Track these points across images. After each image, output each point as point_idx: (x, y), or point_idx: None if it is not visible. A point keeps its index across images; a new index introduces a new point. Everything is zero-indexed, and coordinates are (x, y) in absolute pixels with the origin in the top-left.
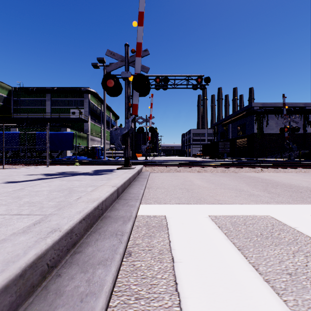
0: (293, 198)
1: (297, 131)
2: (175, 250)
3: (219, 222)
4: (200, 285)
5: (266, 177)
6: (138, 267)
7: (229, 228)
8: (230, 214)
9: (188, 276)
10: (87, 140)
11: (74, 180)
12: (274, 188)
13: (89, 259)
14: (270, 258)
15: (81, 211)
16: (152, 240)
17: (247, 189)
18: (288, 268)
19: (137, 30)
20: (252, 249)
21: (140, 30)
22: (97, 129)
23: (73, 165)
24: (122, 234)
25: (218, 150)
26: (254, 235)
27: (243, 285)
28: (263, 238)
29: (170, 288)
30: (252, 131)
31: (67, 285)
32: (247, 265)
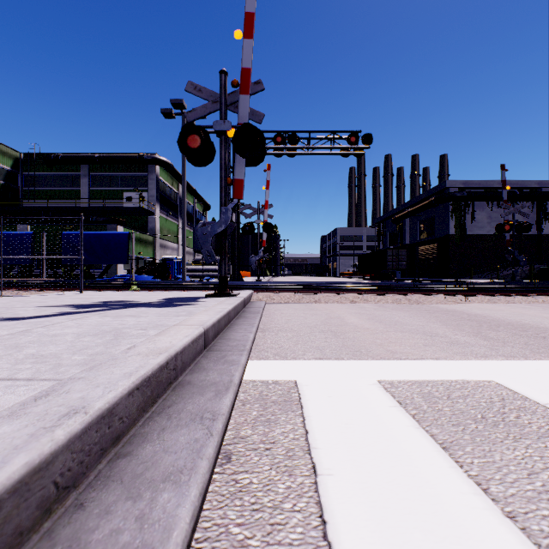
0: (531, 348)
1: (527, 230)
2: (318, 449)
3: (399, 393)
4: (373, 526)
5: (476, 311)
6: (244, 485)
7: (420, 405)
8: (419, 378)
9: (348, 506)
10: (153, 247)
11: (126, 316)
12: (494, 331)
13: (146, 469)
14: (509, 467)
15: (133, 372)
16: (272, 430)
17: (444, 333)
18: (548, 489)
19: (243, 46)
20: (470, 448)
21: (248, 46)
22: (172, 227)
23: (126, 291)
24: (213, 417)
25: (386, 265)
26: (471, 419)
27: (463, 524)
28: (489, 426)
29: (311, 532)
30: (447, 232)
31: (96, 527)
32: (464, 481)
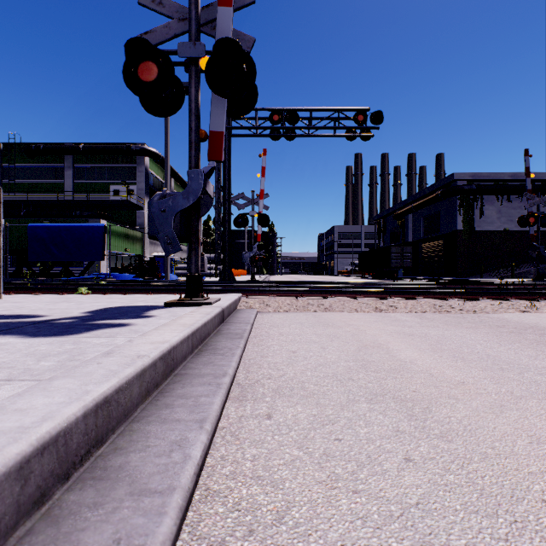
0: None
1: None
2: None
3: None
4: None
5: None
6: None
7: None
8: None
9: None
10: (142, 244)
11: None
12: None
13: None
14: None
15: None
16: None
17: None
18: None
19: None
20: None
21: None
22: None
23: (72, 294)
24: None
25: (389, 263)
26: None
27: None
28: None
29: None
30: (454, 227)
31: None
32: None
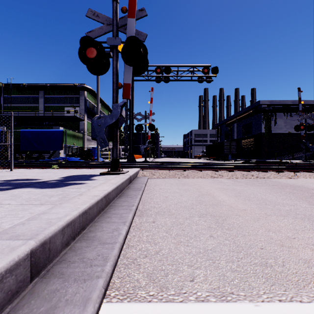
0: None
1: None
2: None
3: None
4: None
5: None
6: None
7: None
8: None
9: None
10: (83, 140)
11: None
12: None
13: None
14: None
15: None
16: None
17: None
18: None
19: None
20: None
21: None
22: None
23: (49, 169)
24: None
25: (223, 151)
26: None
27: None
28: None
29: None
30: (260, 131)
31: None
32: None
